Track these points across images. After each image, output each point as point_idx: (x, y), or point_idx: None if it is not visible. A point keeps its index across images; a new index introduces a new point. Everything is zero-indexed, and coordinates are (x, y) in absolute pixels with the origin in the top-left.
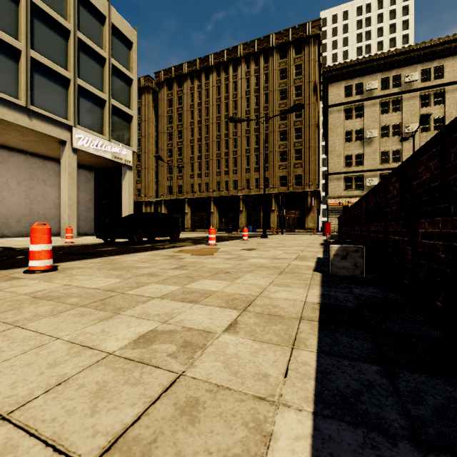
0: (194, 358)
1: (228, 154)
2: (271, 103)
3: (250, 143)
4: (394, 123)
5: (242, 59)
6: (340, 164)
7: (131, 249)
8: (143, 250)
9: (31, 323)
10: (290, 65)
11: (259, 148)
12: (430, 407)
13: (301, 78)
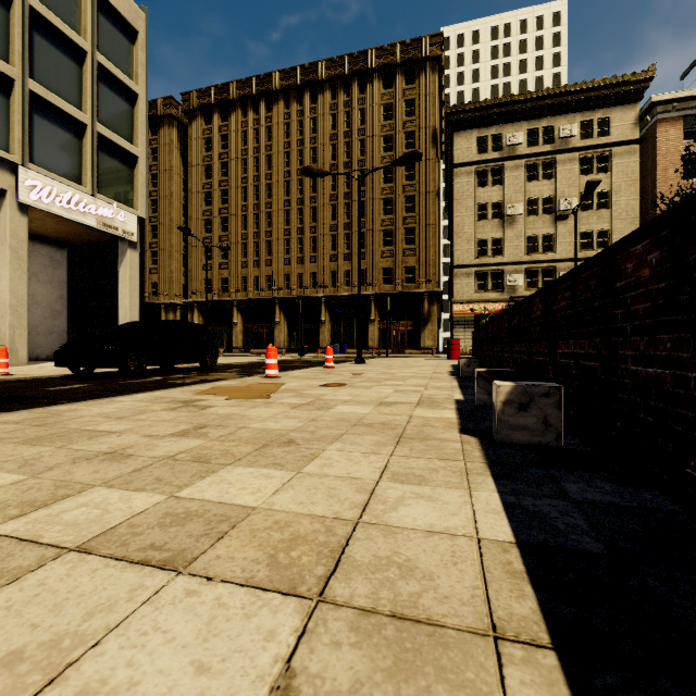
0: None
1: (302, 231)
2: (370, 156)
3: (337, 216)
4: (545, 195)
5: (325, 84)
6: (471, 253)
7: (118, 387)
8: (140, 390)
9: None
10: (399, 99)
11: (351, 223)
12: None
13: (415, 120)
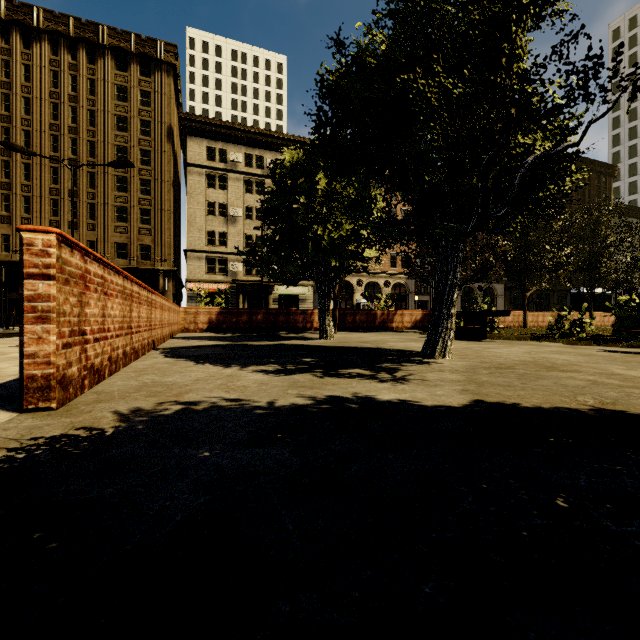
0: None
1: (9, 187)
2: (101, 129)
3: (60, 180)
4: (258, 206)
5: (43, 34)
6: (202, 241)
7: None
8: None
9: None
10: (134, 86)
11: (79, 192)
12: None
13: (150, 111)
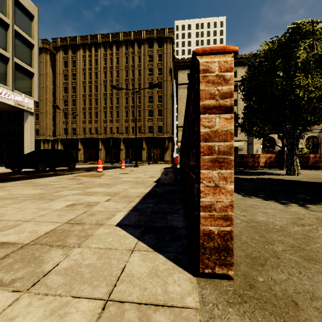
0: (92, 207)
1: (112, 108)
2: (143, 77)
3: (128, 102)
4: None
5: (122, 43)
6: None
7: (39, 175)
8: (49, 176)
9: (8, 206)
10: (155, 53)
11: (134, 106)
12: (161, 208)
13: (162, 63)
